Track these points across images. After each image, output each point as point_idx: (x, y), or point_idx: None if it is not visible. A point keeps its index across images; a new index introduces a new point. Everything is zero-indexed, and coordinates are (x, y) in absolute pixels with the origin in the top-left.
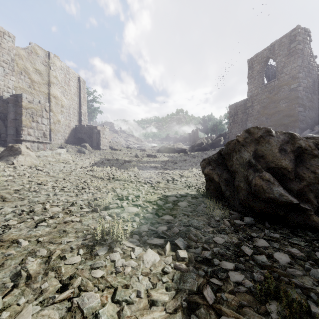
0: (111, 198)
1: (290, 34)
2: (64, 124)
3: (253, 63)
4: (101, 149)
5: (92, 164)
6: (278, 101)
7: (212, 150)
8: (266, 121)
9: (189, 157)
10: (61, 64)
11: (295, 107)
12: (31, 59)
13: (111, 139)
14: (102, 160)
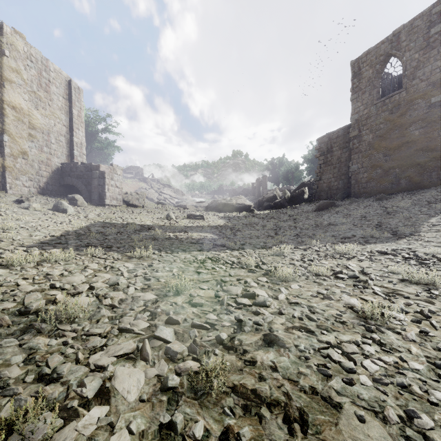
0: None
1: (429, 11)
2: (37, 160)
3: (361, 65)
4: (107, 204)
5: (48, 239)
6: (407, 127)
7: (293, 207)
8: (385, 159)
9: (259, 218)
10: (31, 50)
11: (439, 135)
12: None
13: (136, 190)
14: (94, 226)
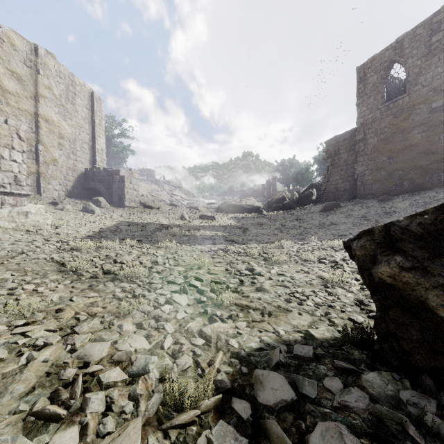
0: (17, 401)
1: (430, 20)
2: (65, 166)
3: (366, 71)
4: (126, 206)
5: (91, 234)
6: (409, 130)
7: (300, 208)
8: (389, 162)
9: (267, 219)
10: (60, 67)
11: (440, 139)
12: (2, 53)
13: (149, 192)
14: (120, 224)
